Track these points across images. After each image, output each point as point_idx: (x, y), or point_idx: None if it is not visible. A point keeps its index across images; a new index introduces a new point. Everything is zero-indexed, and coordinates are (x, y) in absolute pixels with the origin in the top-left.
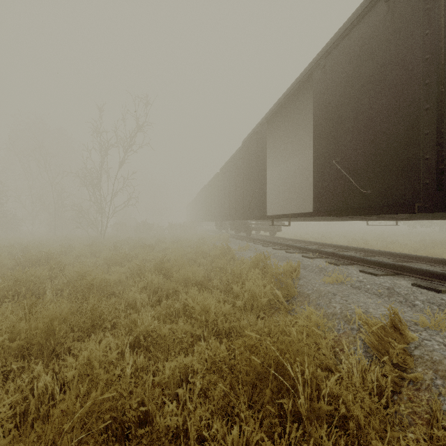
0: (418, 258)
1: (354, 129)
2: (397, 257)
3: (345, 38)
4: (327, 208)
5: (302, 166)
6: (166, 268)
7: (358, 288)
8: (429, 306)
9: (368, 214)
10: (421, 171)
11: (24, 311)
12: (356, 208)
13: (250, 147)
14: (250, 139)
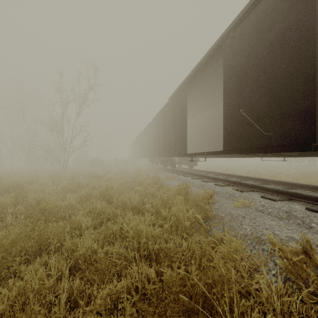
0: (303, 186)
1: (257, 84)
2: (286, 185)
3: (250, 13)
4: (235, 147)
5: (213, 117)
6: (109, 195)
7: (261, 211)
8: None
9: (269, 152)
10: (317, 116)
11: None
12: (259, 147)
13: (174, 102)
14: (174, 96)
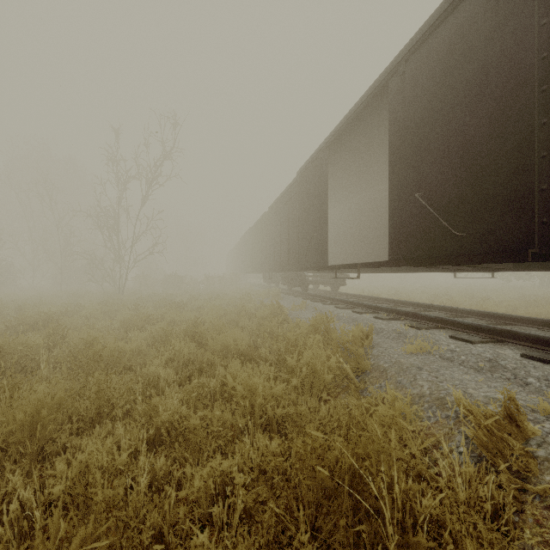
0: (522, 320)
1: (443, 153)
2: (495, 318)
3: (431, 36)
4: (407, 255)
5: (372, 204)
6: (200, 333)
7: (450, 360)
8: (548, 386)
9: (462, 264)
10: (536, 206)
11: (3, 395)
12: (446, 255)
13: (307, 179)
14: (307, 168)
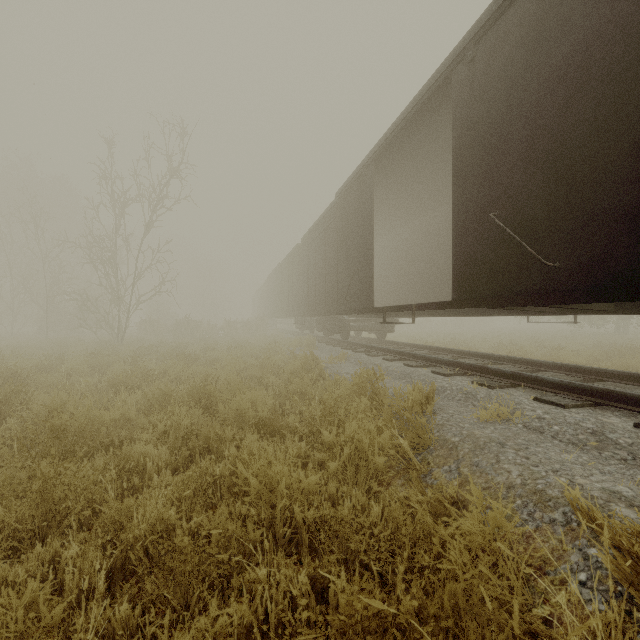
0: (619, 376)
1: (528, 158)
2: (583, 373)
3: (511, 7)
4: (478, 293)
5: (426, 234)
6: (209, 396)
7: (538, 431)
8: None
9: (555, 304)
10: None
11: None
12: (532, 292)
13: (348, 202)
14: (348, 189)
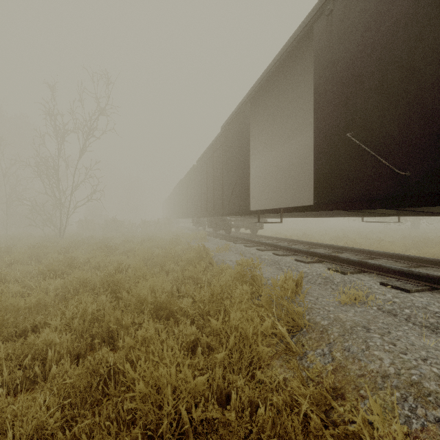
0: (438, 263)
1: (380, 87)
2: (409, 260)
3: None
4: (335, 199)
5: (286, 158)
6: (117, 283)
7: (392, 314)
8: None
9: (405, 207)
10: None
11: None
12: (384, 197)
13: (230, 132)
14: (230, 123)
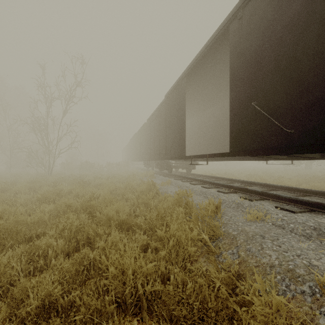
0: (318, 193)
1: (274, 71)
2: (298, 191)
3: None
4: (244, 148)
5: (212, 117)
6: (92, 206)
7: (281, 227)
8: None
9: (290, 154)
10: None
11: None
12: (277, 147)
13: (171, 99)
14: (171, 92)
